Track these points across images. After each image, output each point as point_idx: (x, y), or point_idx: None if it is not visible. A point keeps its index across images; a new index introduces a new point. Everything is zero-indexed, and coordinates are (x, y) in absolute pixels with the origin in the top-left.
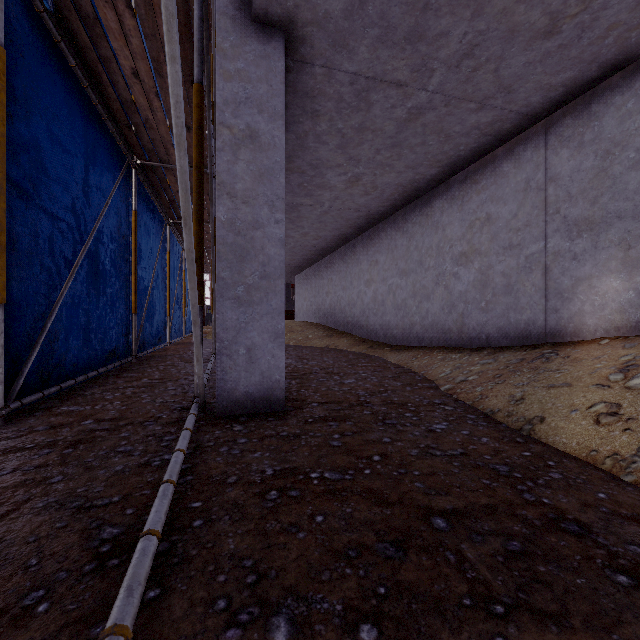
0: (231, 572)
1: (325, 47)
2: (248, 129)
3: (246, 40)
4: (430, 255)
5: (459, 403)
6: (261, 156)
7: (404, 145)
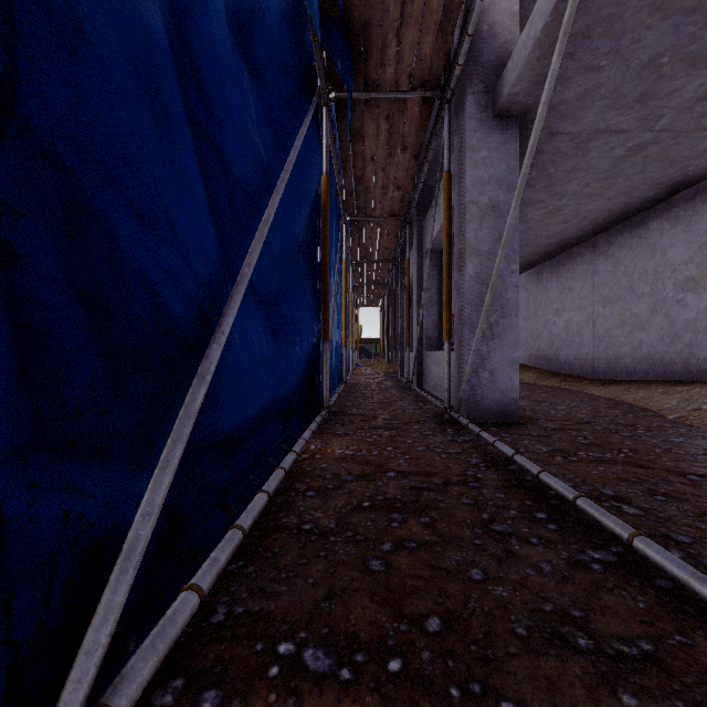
0: (563, 477)
1: (553, 121)
2: (490, 202)
3: (489, 134)
4: (644, 281)
5: (693, 428)
6: (500, 221)
7: (618, 176)
